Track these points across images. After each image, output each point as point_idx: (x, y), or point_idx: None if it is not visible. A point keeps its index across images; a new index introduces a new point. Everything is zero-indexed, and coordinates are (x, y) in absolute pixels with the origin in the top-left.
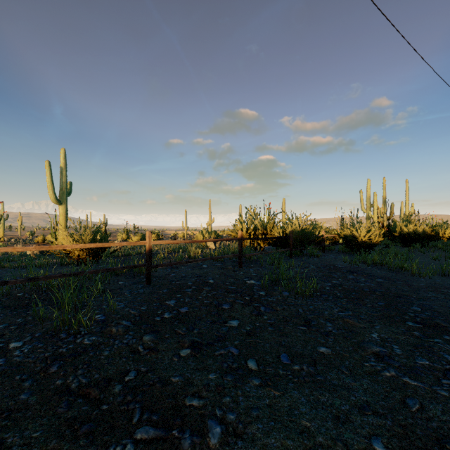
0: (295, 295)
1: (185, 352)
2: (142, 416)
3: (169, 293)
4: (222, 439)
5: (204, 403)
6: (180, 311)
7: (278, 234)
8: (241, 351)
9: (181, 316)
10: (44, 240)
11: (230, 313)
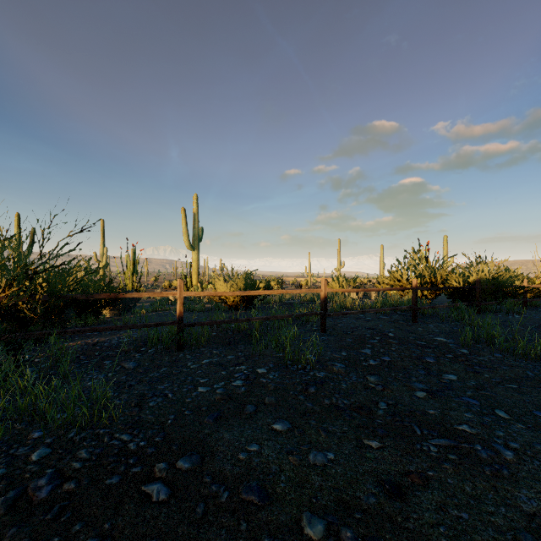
0: (512, 357)
1: (421, 394)
2: (422, 432)
3: (356, 342)
4: (516, 457)
5: (477, 432)
6: (382, 359)
7: (457, 283)
8: (480, 401)
9: (387, 364)
10: (170, 285)
11: (439, 368)
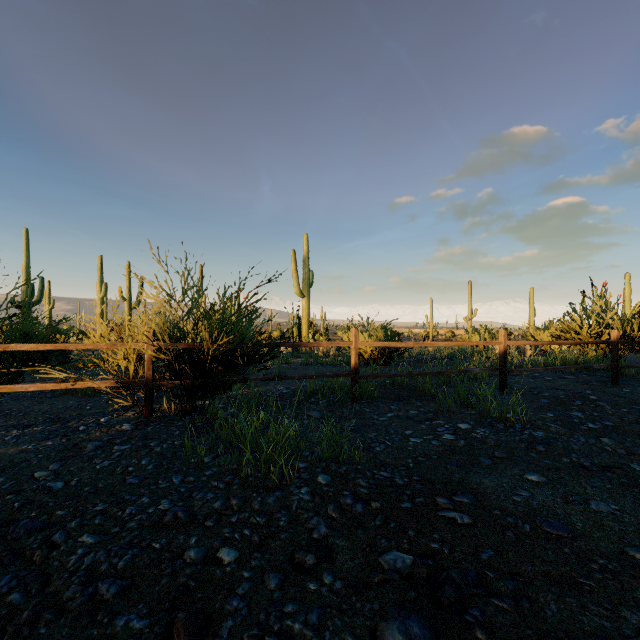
0: None
1: None
2: None
3: (555, 403)
4: None
5: None
6: (603, 423)
7: None
8: None
9: (611, 428)
10: (269, 337)
11: None
